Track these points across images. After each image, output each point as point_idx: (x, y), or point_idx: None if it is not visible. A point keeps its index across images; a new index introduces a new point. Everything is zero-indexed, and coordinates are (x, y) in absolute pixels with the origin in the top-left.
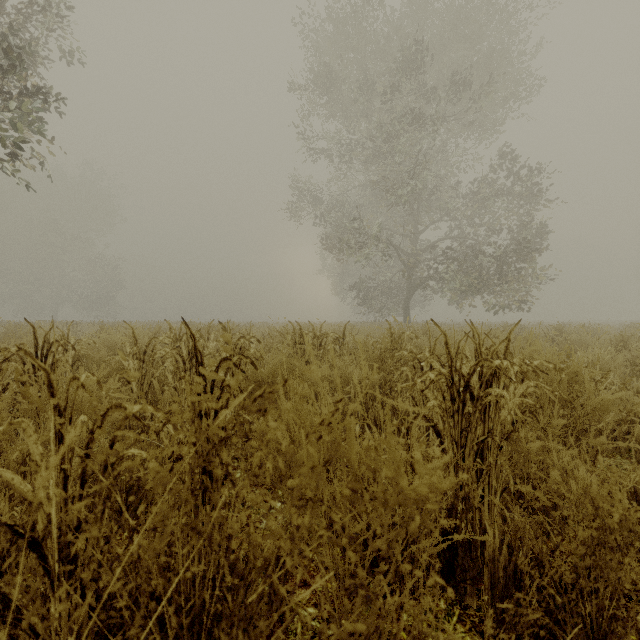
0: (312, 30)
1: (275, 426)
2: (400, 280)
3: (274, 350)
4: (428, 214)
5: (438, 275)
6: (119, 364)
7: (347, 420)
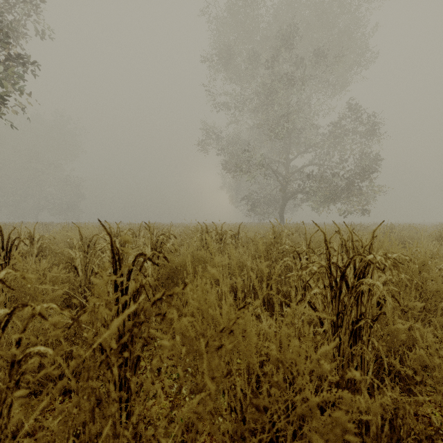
0: (215, 18)
1: (168, 346)
2: (277, 193)
3: (188, 243)
4: (296, 147)
5: (304, 190)
6: (70, 254)
7: (246, 313)
